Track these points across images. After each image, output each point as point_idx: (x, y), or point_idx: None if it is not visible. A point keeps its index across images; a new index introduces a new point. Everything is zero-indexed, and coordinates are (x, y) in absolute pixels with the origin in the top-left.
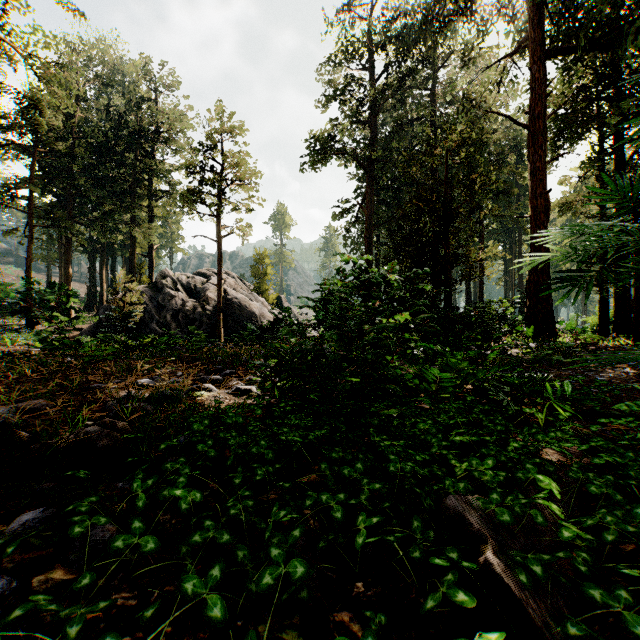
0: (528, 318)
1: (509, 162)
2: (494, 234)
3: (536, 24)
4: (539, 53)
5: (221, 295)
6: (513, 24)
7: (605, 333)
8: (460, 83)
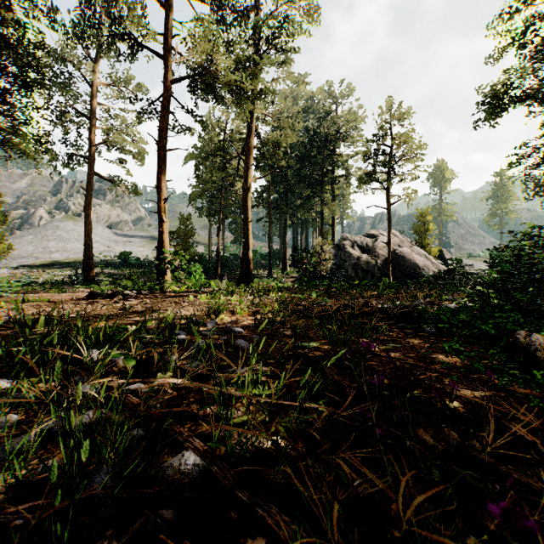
0: None
1: None
2: None
3: None
4: None
5: (390, 251)
6: None
7: None
8: None
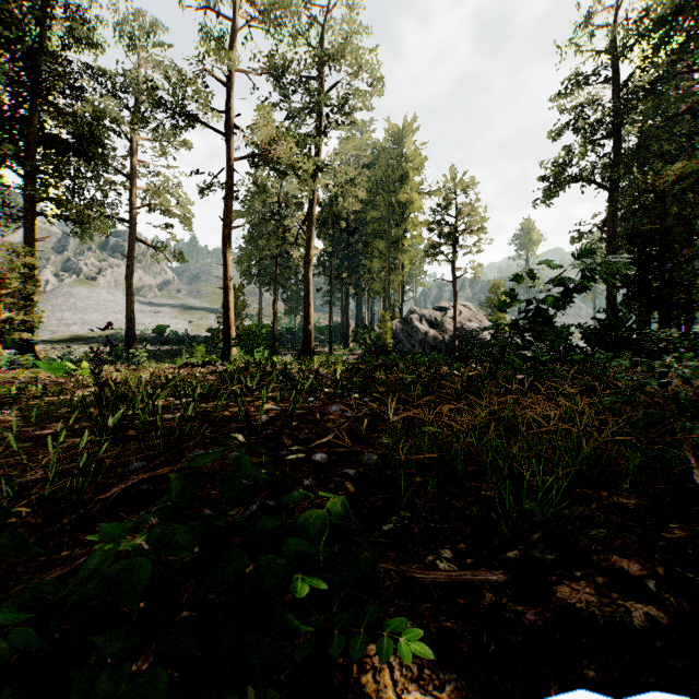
0: None
1: None
2: None
3: None
4: None
5: (456, 326)
6: None
7: None
8: None
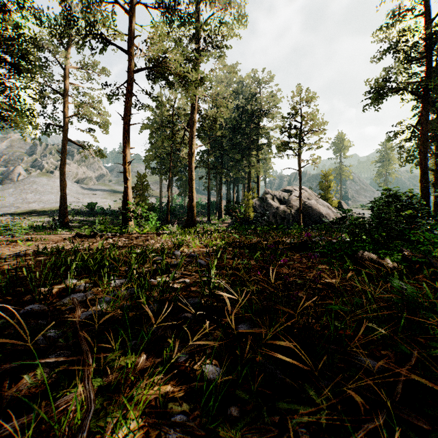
0: None
1: None
2: None
3: None
4: None
5: (301, 203)
6: None
7: None
8: None
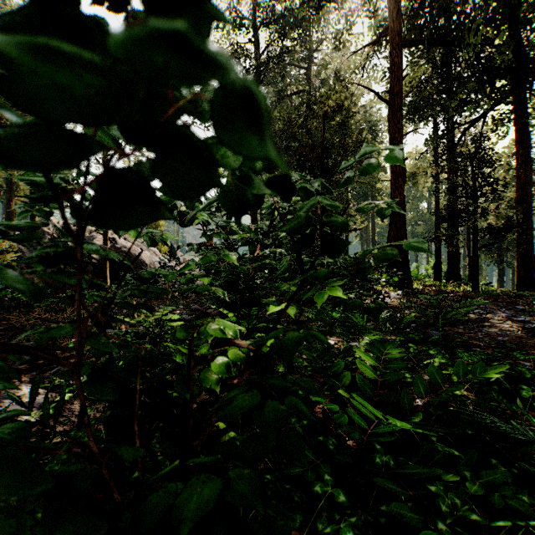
0: (389, 267)
1: (367, 139)
2: (354, 199)
3: (396, 15)
4: (398, 40)
5: (107, 244)
6: (375, 17)
7: (439, 279)
8: (333, 61)
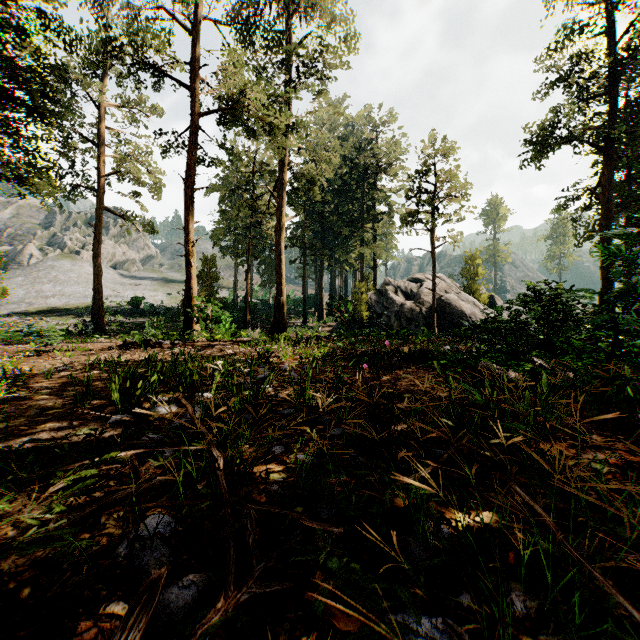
0: None
1: None
2: None
3: None
4: None
5: (435, 298)
6: None
7: None
8: None
